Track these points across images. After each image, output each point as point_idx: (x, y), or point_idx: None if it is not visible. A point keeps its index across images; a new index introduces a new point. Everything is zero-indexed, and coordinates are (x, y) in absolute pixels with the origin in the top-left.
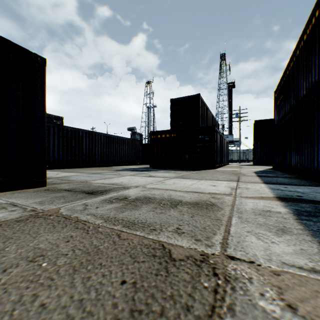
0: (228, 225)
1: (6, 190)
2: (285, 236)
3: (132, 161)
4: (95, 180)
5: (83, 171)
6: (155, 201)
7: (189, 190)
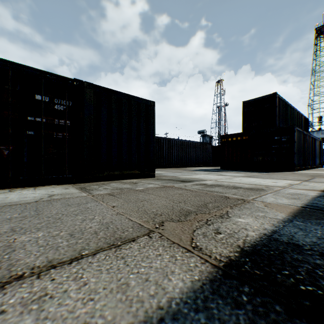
0: (263, 195)
1: (137, 178)
2: (292, 199)
3: (203, 163)
4: (180, 176)
5: (166, 170)
6: (223, 186)
7: (250, 183)
